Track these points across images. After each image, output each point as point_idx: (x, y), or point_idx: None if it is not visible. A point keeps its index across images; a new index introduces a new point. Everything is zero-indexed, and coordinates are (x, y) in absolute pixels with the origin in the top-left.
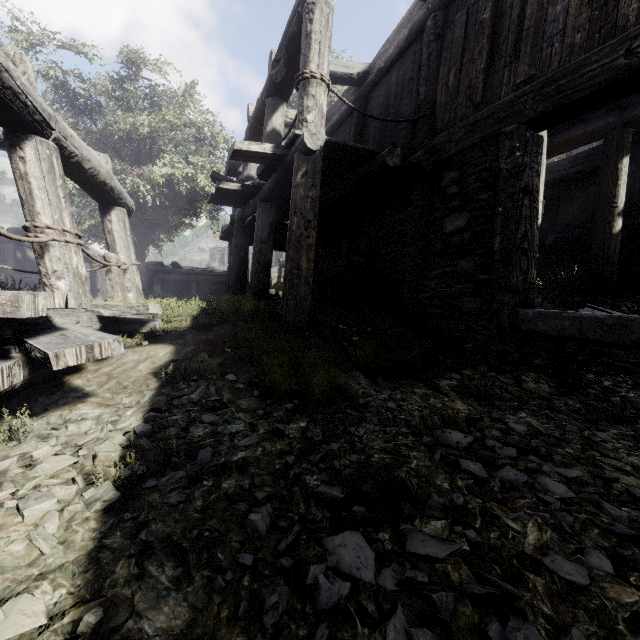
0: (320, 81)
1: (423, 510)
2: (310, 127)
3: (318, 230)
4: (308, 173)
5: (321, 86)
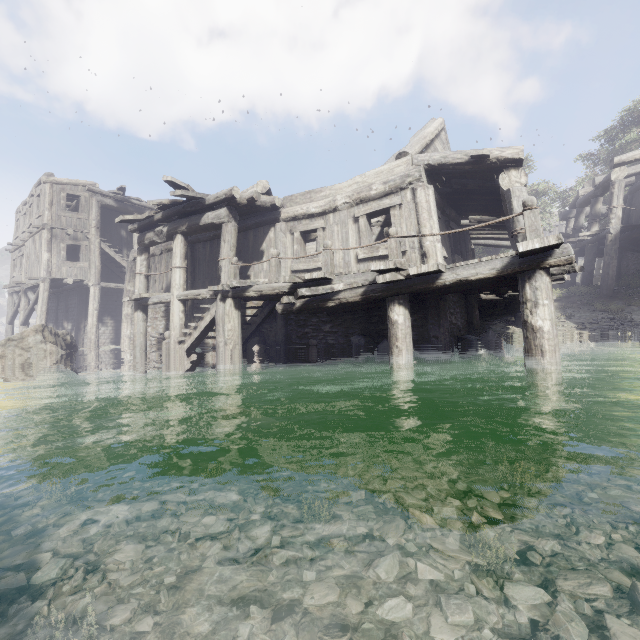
0: (618, 208)
1: (631, 318)
2: (612, 227)
3: (625, 249)
4: (612, 241)
5: (618, 209)
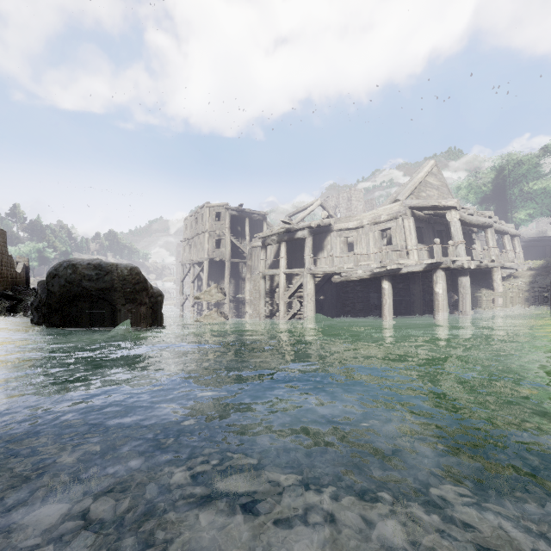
0: None
1: None
2: None
3: None
4: None
5: None
